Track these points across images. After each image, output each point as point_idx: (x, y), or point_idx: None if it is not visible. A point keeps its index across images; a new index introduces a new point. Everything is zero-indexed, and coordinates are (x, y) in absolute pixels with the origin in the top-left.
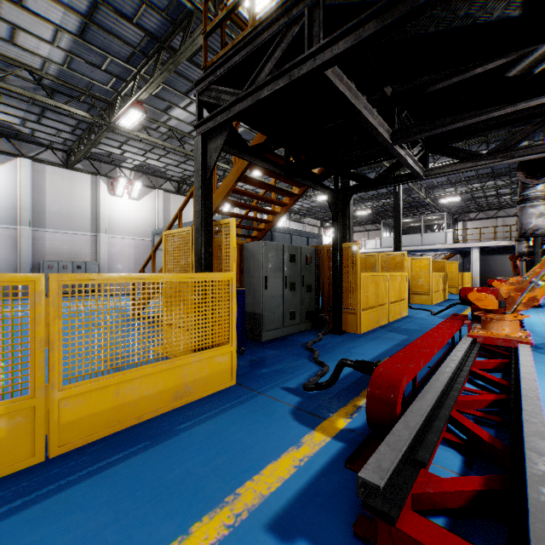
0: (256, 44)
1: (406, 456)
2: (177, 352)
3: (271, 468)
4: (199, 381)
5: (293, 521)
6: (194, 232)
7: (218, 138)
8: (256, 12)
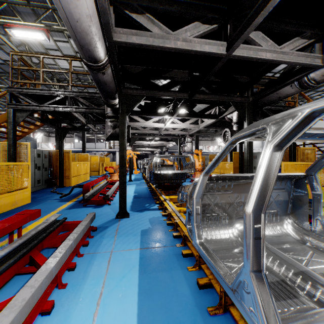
0: (46, 92)
1: (91, 195)
2: (13, 190)
3: (61, 207)
4: (20, 200)
5: (71, 208)
6: (8, 146)
7: (24, 113)
8: (18, 35)
